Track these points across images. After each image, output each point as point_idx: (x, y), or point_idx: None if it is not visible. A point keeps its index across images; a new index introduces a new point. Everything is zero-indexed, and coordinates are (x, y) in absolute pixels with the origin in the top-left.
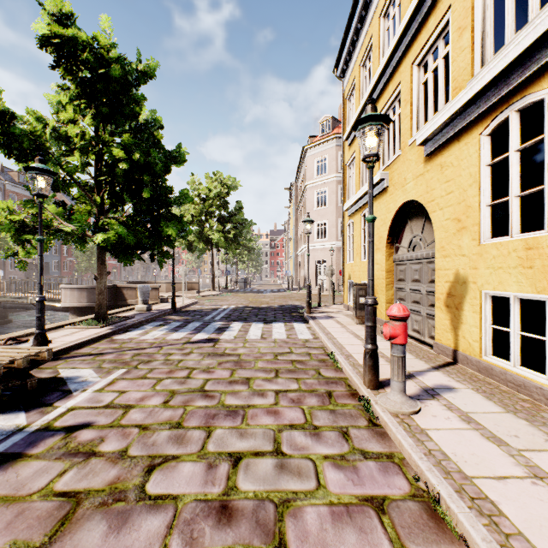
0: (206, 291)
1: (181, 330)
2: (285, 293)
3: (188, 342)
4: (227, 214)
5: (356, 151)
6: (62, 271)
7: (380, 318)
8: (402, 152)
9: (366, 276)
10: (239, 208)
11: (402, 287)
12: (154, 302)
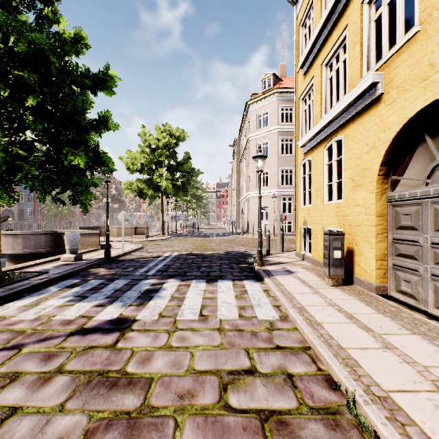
0: (156, 235)
1: (89, 298)
2: (230, 237)
3: (80, 329)
4: (176, 164)
5: (316, 74)
6: (37, 217)
7: (364, 278)
8: (421, 27)
9: (333, 222)
10: (187, 158)
11: (410, 238)
12: (93, 249)
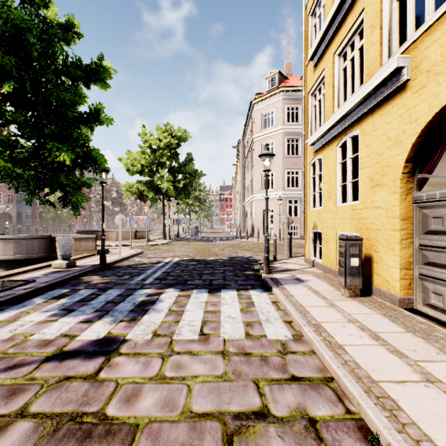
0: (157, 239)
1: (76, 312)
2: (234, 241)
3: (58, 353)
4: (178, 165)
5: (328, 65)
6: (35, 221)
7: (385, 289)
8: None
9: (348, 226)
10: (189, 159)
11: (442, 245)
12: (89, 254)
